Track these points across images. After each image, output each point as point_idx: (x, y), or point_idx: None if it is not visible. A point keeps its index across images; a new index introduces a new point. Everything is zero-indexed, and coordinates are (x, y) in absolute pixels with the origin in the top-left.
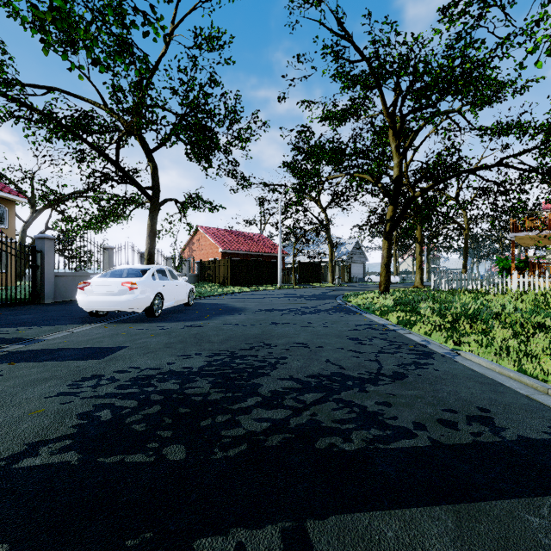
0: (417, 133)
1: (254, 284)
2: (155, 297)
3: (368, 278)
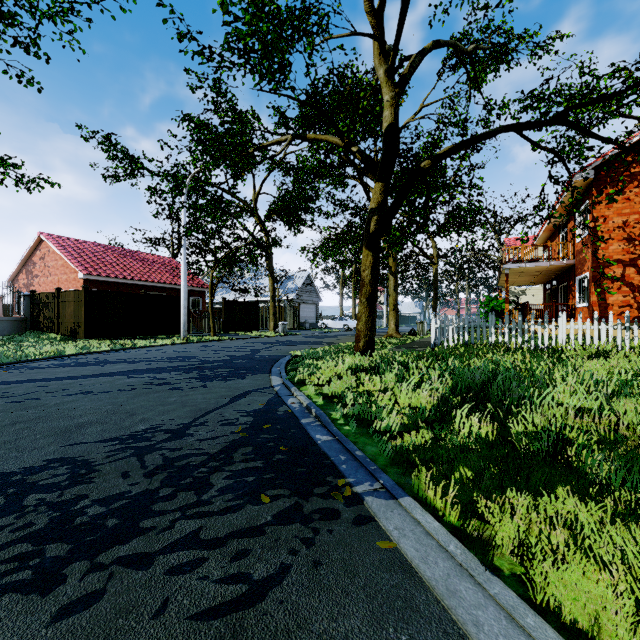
0: (421, 55)
1: (140, 335)
2: None
3: (322, 323)
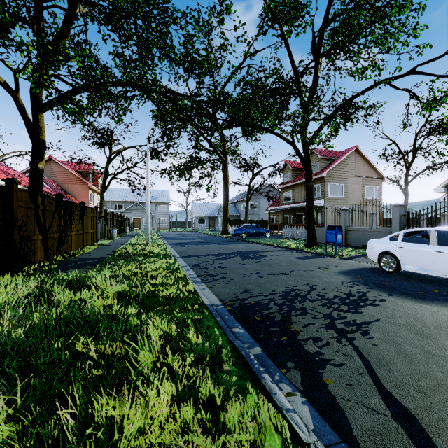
0: None
1: None
2: (383, 254)
3: None
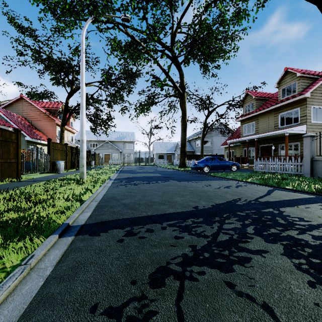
0: None
1: None
2: None
3: None
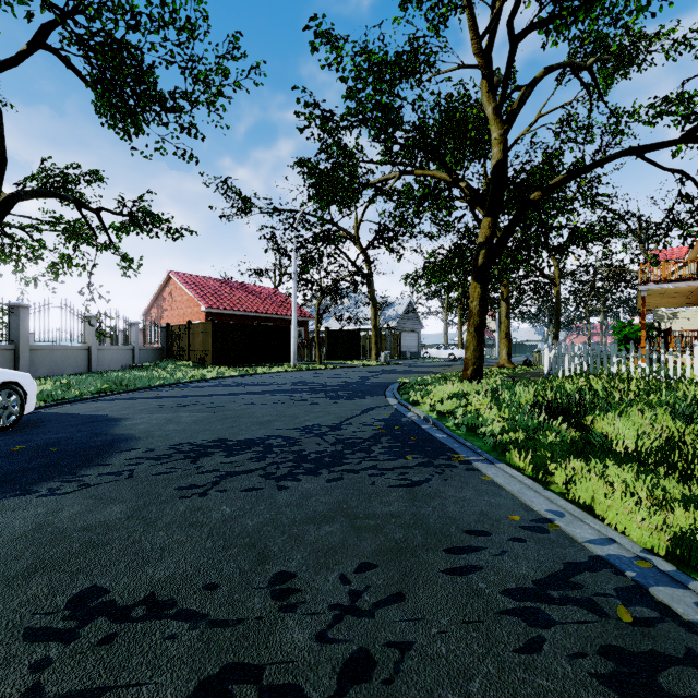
0: (531, 86)
1: (254, 363)
2: None
3: (424, 353)
